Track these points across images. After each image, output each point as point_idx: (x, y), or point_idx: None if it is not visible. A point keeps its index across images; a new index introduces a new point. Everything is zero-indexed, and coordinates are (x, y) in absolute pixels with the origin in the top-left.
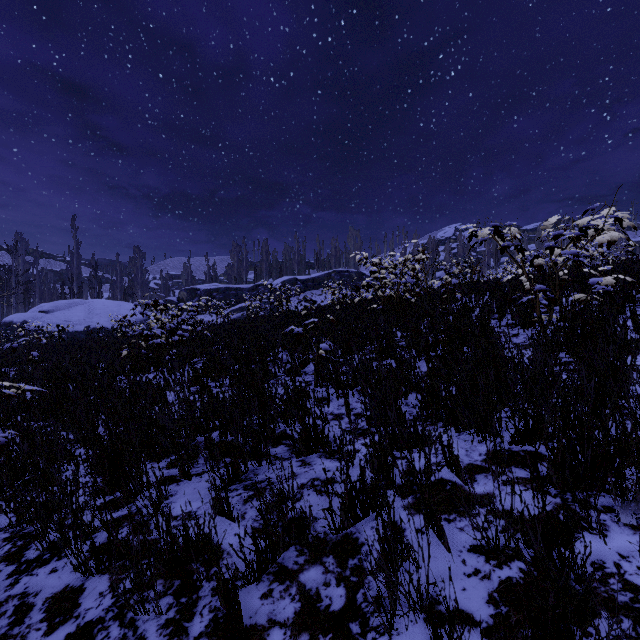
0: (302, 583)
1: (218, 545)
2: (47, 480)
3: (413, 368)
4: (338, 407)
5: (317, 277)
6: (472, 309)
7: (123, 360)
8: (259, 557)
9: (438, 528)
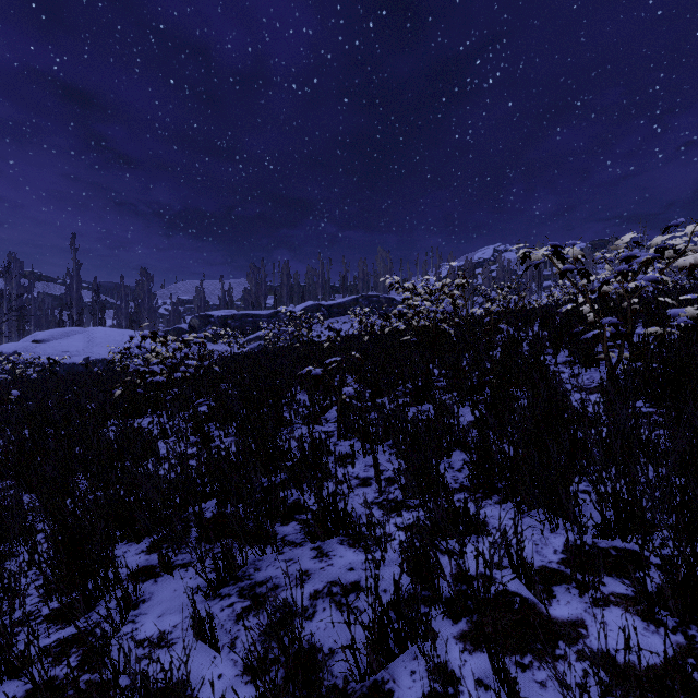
0: None
1: None
2: None
3: (457, 420)
4: (365, 468)
5: (343, 302)
6: (520, 342)
7: (118, 400)
8: None
9: (511, 690)
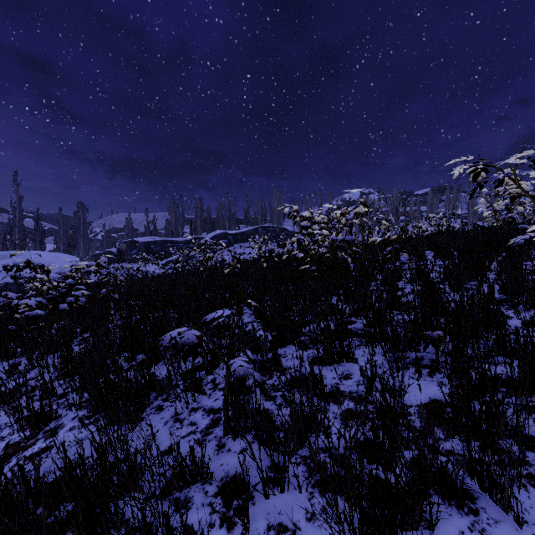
0: None
1: None
2: None
3: (434, 441)
4: None
5: (245, 231)
6: (427, 273)
7: None
8: None
9: None
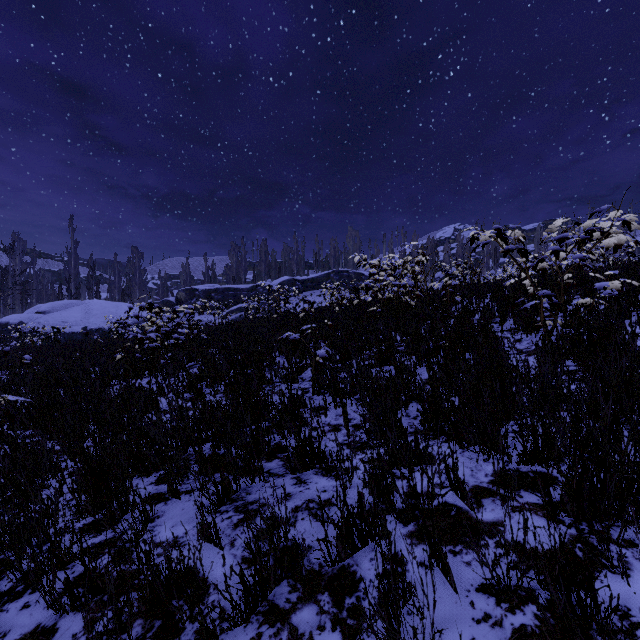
0: (294, 626)
1: (204, 579)
2: (26, 501)
3: (414, 377)
4: (336, 417)
5: (316, 277)
6: (473, 312)
7: (117, 364)
8: (247, 596)
9: (443, 564)
